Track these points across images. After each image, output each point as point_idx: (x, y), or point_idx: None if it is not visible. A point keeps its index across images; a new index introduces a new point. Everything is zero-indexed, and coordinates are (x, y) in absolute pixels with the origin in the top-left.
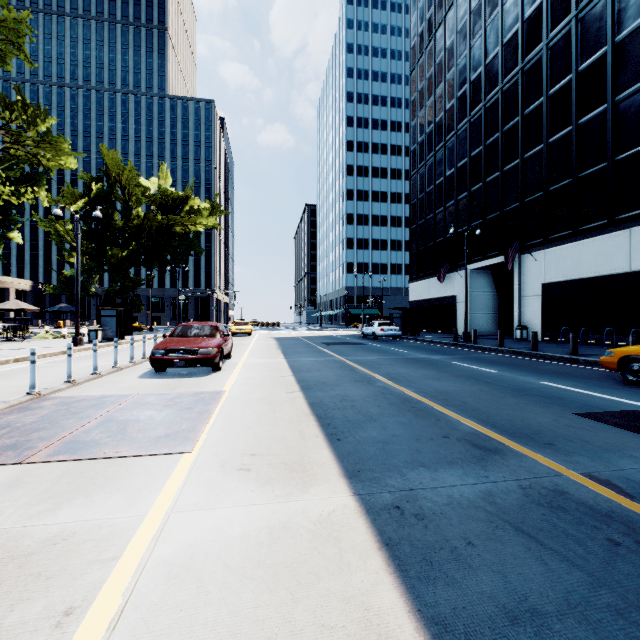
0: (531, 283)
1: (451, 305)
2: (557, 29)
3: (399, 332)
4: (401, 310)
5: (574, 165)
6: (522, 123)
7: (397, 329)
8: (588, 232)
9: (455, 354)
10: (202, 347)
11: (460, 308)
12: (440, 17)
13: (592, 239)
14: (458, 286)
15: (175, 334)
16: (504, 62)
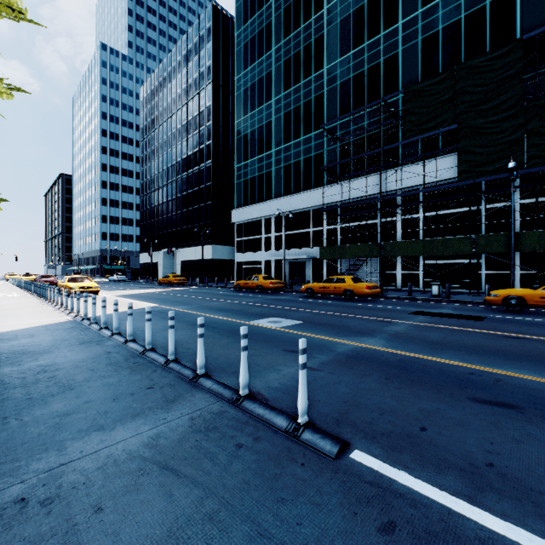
0: (179, 260)
1: (157, 266)
2: (184, 174)
3: (126, 278)
4: (131, 268)
5: (187, 223)
6: (177, 200)
7: (125, 277)
8: (189, 246)
9: (138, 284)
10: (55, 281)
11: (160, 268)
12: (153, 128)
13: (190, 248)
14: (159, 258)
15: (40, 278)
16: (173, 172)
